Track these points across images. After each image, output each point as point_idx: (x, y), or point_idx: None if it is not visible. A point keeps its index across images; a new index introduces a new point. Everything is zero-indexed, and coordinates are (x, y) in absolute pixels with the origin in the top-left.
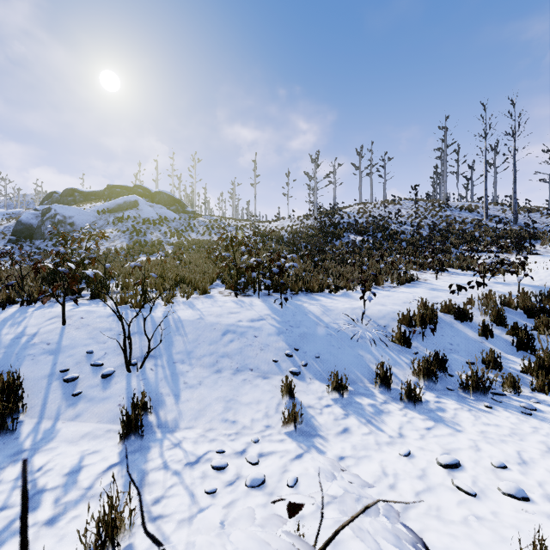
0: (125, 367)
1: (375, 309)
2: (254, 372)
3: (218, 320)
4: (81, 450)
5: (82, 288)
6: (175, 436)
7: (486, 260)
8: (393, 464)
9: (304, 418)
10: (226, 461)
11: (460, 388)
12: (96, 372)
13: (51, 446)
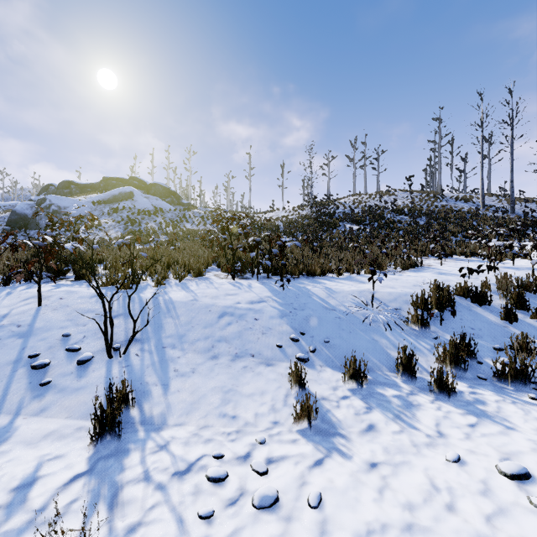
0: (106, 352)
1: (385, 292)
2: (256, 358)
3: (214, 302)
4: (39, 455)
5: (67, 270)
6: (162, 436)
7: (499, 242)
8: (442, 474)
9: (319, 412)
10: (225, 469)
11: (494, 376)
12: (71, 358)
13: (2, 449)
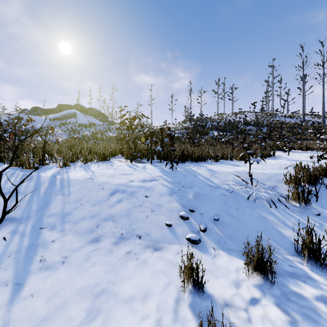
0: None
1: (259, 172)
2: (143, 240)
3: (109, 180)
4: None
5: None
6: None
7: None
8: None
9: None
10: None
11: None
12: None
13: None
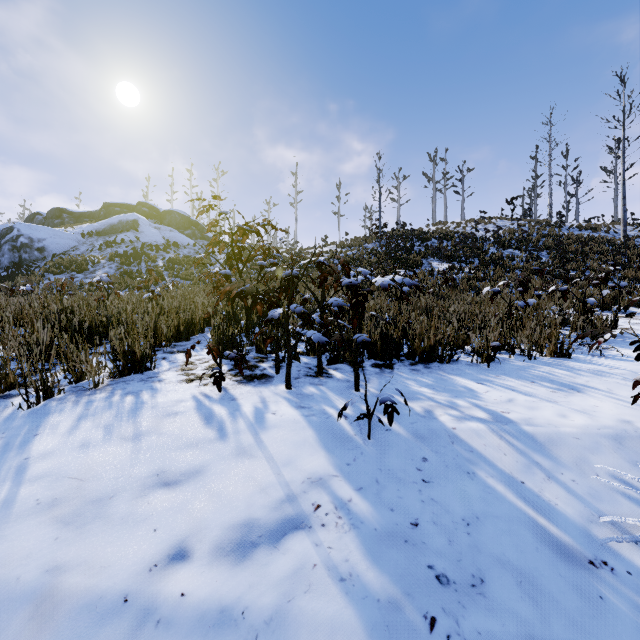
0: None
1: None
2: None
3: (51, 565)
4: None
5: None
6: None
7: None
8: None
9: None
10: None
11: None
12: None
13: None
